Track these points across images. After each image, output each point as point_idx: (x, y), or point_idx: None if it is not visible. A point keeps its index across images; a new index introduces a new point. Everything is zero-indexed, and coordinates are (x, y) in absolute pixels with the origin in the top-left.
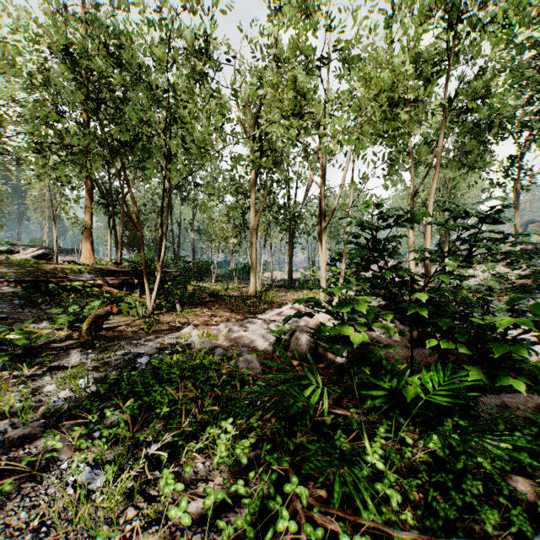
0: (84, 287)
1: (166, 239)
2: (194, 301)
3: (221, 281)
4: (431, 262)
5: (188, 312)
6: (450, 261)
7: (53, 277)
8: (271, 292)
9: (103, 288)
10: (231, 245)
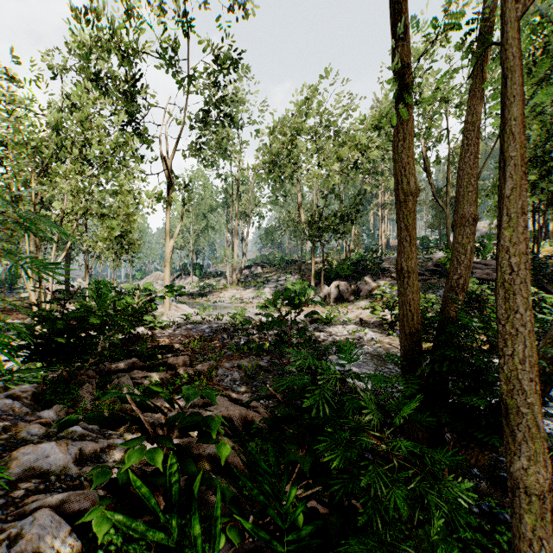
0: None
1: None
2: None
3: None
4: (185, 277)
5: None
6: (195, 276)
7: None
8: None
9: None
10: (6, 265)
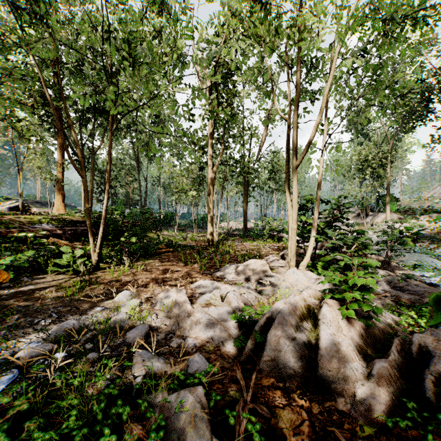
0: (38, 237)
1: (109, 184)
2: (149, 252)
3: (183, 230)
4: (373, 213)
5: (136, 267)
6: (392, 212)
7: (8, 227)
8: (227, 241)
9: (49, 240)
10: (190, 197)
